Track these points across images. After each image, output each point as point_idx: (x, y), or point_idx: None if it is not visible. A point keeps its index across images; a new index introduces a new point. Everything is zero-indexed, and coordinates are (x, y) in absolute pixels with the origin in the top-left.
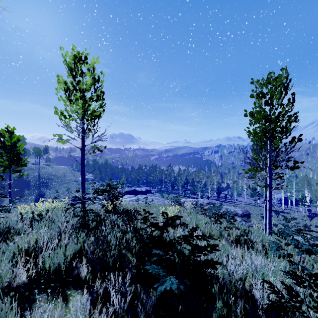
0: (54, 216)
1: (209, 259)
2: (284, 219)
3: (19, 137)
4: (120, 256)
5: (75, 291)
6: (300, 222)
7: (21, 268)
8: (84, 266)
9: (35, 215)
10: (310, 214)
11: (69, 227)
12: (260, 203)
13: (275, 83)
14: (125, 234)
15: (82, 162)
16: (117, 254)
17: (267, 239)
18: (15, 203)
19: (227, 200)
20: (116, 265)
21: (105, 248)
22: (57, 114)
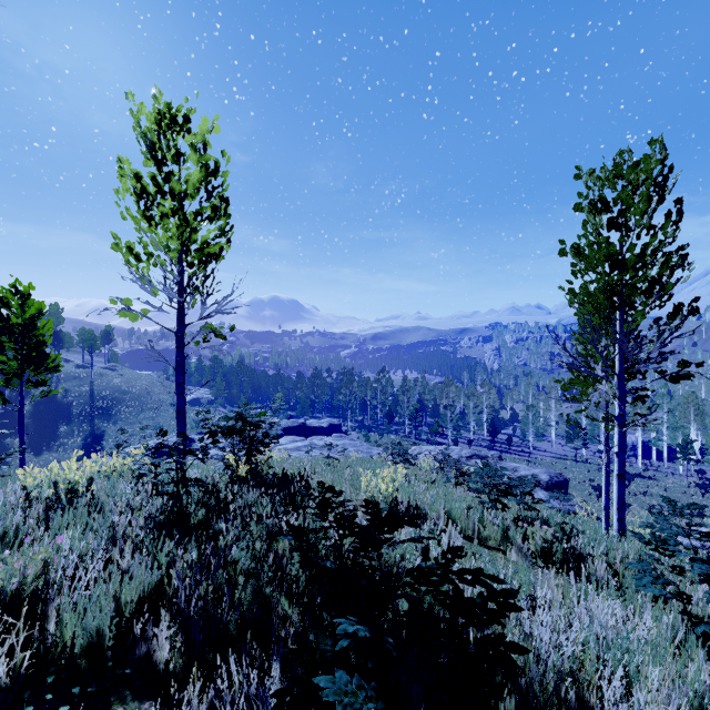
0: (105, 496)
1: (495, 637)
2: (669, 508)
3: (41, 306)
4: (260, 604)
5: (136, 706)
6: (680, 499)
7: (1, 640)
8: (164, 633)
9: (60, 492)
10: (702, 481)
11: (139, 524)
12: (588, 456)
13: (635, 175)
14: (276, 540)
15: (178, 364)
16: (250, 601)
17: (618, 548)
18: (2, 467)
19: (513, 449)
20: (246, 631)
21: (220, 584)
22: (120, 251)
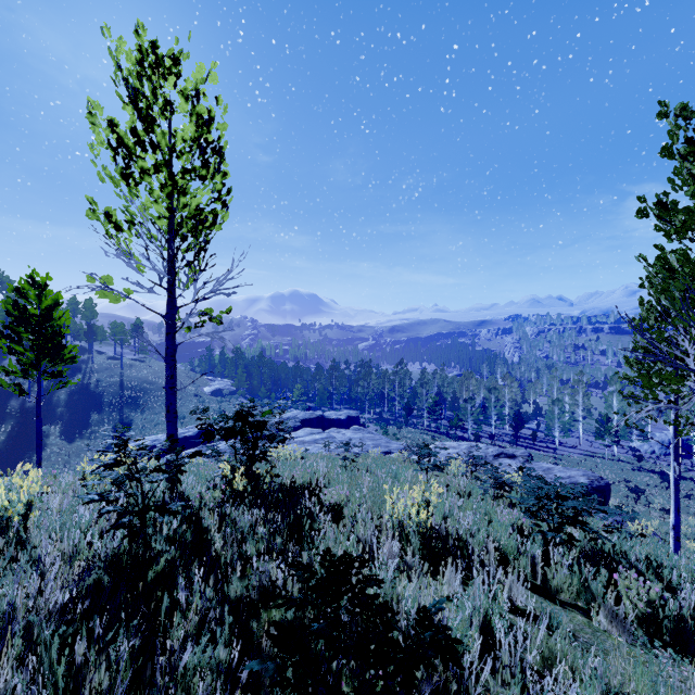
0: (32, 536)
1: None
2: None
3: (57, 296)
4: None
5: None
6: None
7: None
8: None
9: None
10: None
11: (70, 581)
12: (620, 454)
13: None
14: (266, 608)
15: (167, 354)
16: None
17: None
18: None
19: (538, 445)
20: None
21: None
22: (97, 219)
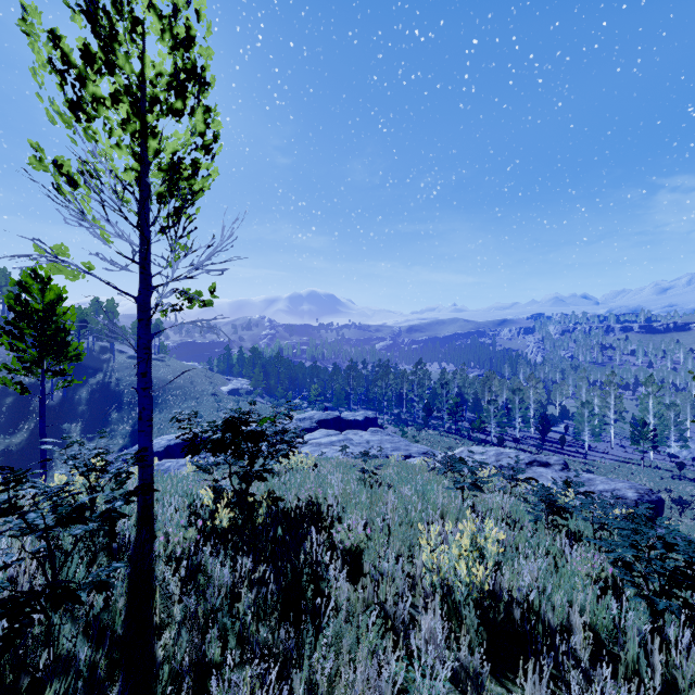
0: None
1: None
2: None
3: (60, 291)
4: None
5: None
6: None
7: None
8: None
9: None
10: None
11: None
12: (656, 460)
13: None
14: None
15: (139, 345)
16: None
17: None
18: None
19: (566, 449)
20: None
21: None
22: (44, 170)
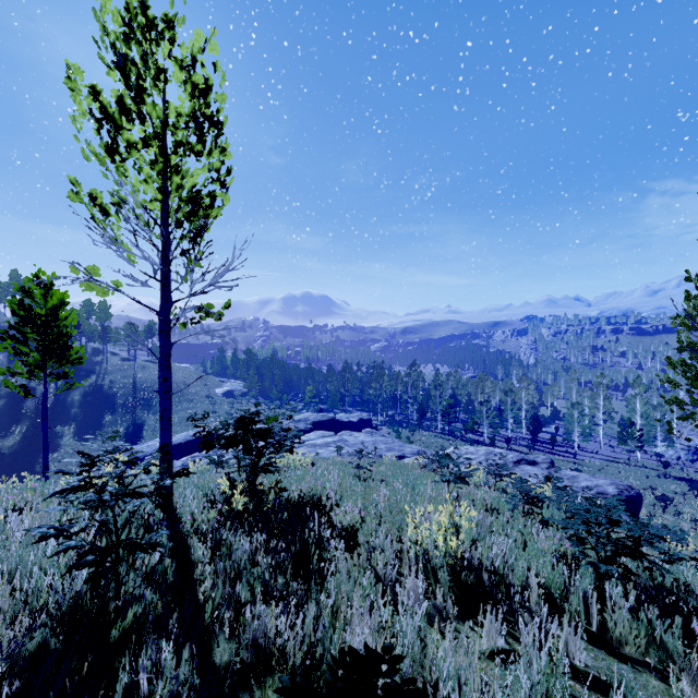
0: None
1: None
2: None
3: (63, 296)
4: None
5: None
6: None
7: None
8: None
9: None
10: None
11: (5, 647)
12: (643, 460)
13: None
14: (259, 685)
15: (161, 354)
16: None
17: None
18: None
19: (556, 449)
20: None
21: None
22: (80, 201)
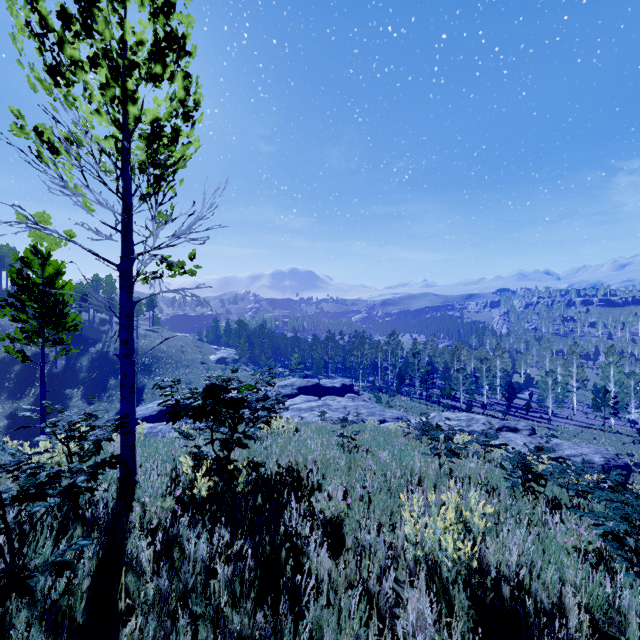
0: None
1: None
2: None
3: (59, 265)
4: None
5: None
6: None
7: None
8: None
9: None
10: None
11: None
12: (617, 426)
13: None
14: None
15: (121, 313)
16: None
17: None
18: None
19: (530, 415)
20: None
21: None
22: (25, 137)
